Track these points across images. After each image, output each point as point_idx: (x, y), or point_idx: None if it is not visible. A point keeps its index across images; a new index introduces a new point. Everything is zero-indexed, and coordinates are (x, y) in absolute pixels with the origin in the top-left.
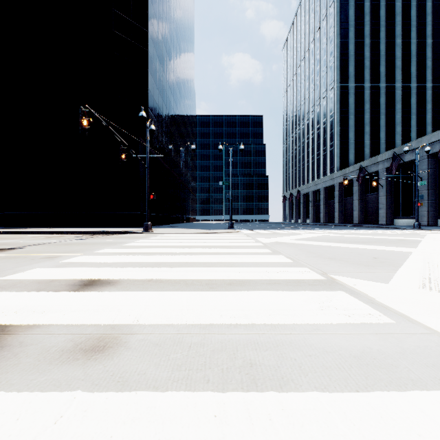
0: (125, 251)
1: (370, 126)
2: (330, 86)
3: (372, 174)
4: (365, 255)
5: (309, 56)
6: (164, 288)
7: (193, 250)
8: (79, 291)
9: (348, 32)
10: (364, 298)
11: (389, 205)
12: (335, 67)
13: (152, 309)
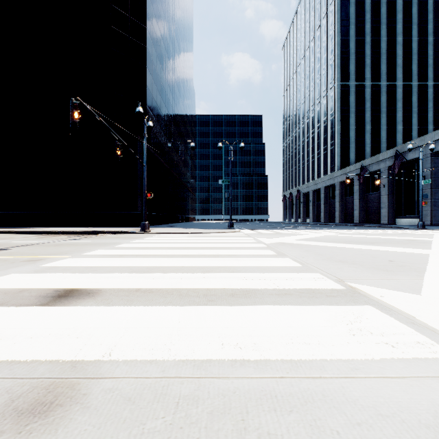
0: (117, 253)
1: (371, 125)
2: (330, 84)
3: (373, 173)
4: (379, 257)
5: (309, 55)
6: (153, 301)
7: (191, 252)
8: (48, 306)
9: (348, 30)
10: (400, 316)
11: (391, 205)
12: (335, 65)
13: (132, 334)
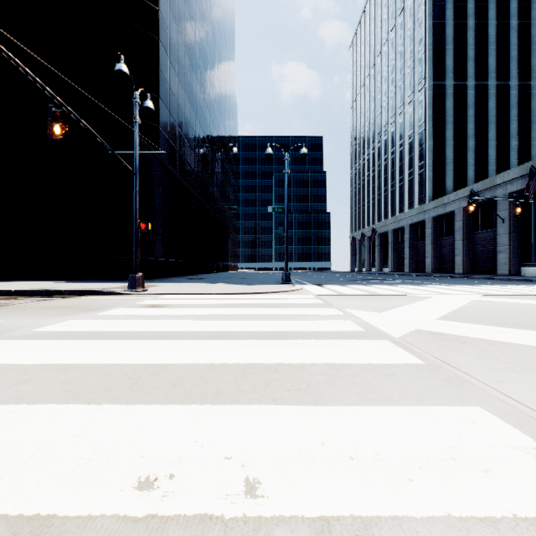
0: None
1: (475, 140)
2: (419, 85)
3: (484, 204)
4: None
5: (388, 50)
6: None
7: (114, 446)
8: None
9: (444, 10)
10: None
11: (514, 247)
12: (426, 59)
13: None
